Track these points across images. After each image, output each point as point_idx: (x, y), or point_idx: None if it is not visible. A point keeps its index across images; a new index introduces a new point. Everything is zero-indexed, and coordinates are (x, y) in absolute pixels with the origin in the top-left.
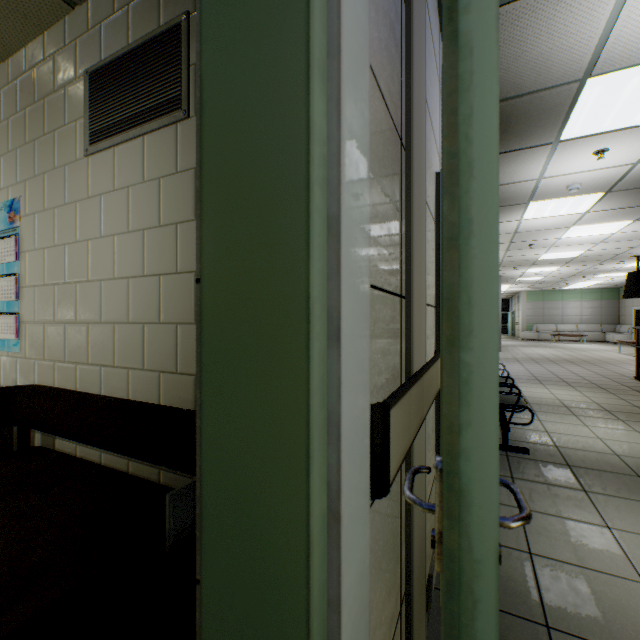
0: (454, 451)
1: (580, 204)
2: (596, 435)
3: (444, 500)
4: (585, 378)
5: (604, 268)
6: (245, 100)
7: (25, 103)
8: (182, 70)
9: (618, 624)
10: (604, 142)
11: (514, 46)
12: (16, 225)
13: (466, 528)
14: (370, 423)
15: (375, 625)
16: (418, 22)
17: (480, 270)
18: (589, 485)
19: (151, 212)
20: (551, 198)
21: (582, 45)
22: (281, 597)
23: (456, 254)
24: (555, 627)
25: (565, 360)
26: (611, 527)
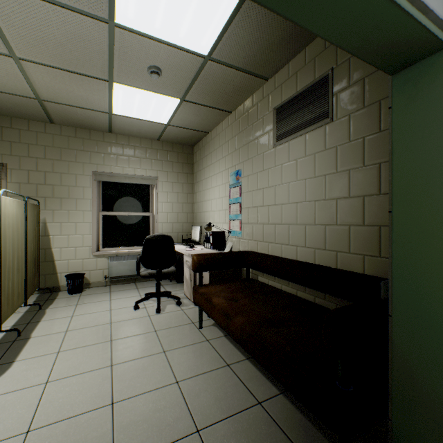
0: None
1: None
2: None
3: None
4: None
5: None
6: (414, 150)
7: (243, 127)
8: (328, 98)
9: None
10: None
11: None
12: (239, 181)
13: None
14: None
15: None
16: None
17: None
18: None
19: (309, 170)
20: None
21: None
22: (433, 321)
23: None
24: None
25: None
26: None
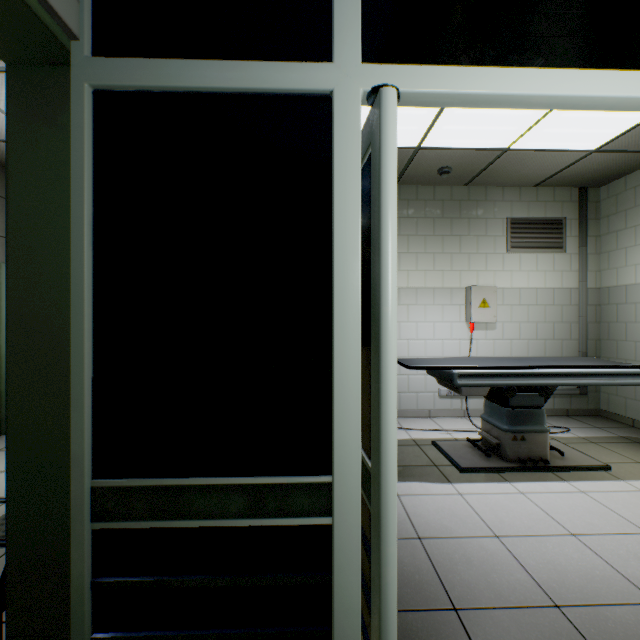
0: None
1: None
2: None
3: None
4: None
5: None
6: None
7: None
8: None
9: None
10: None
11: None
12: None
13: (2, 351)
14: None
15: None
16: None
17: (4, 315)
18: None
19: None
20: None
21: None
22: None
23: None
24: None
25: None
26: None
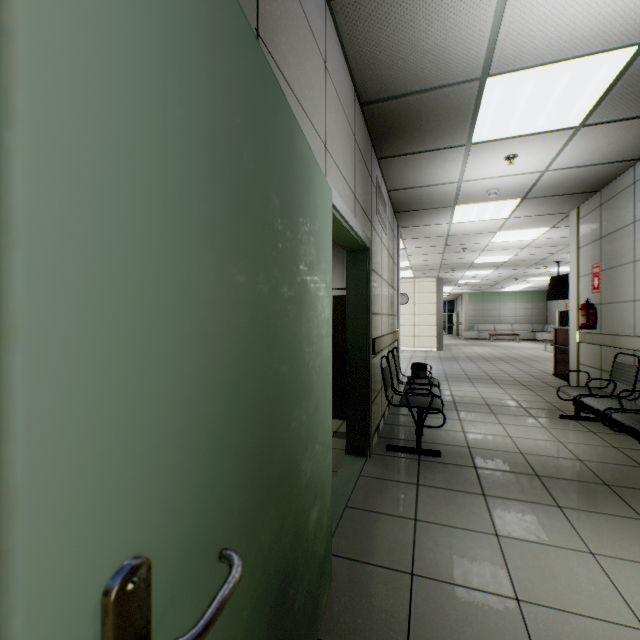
0: None
1: (501, 210)
2: (508, 433)
3: None
4: (511, 375)
5: (532, 272)
6: None
7: None
8: None
9: None
10: (512, 147)
11: (408, 32)
12: None
13: None
14: None
15: None
16: None
17: None
18: (489, 488)
19: None
20: (474, 202)
21: (475, 39)
22: None
23: None
24: None
25: (498, 358)
26: (499, 535)
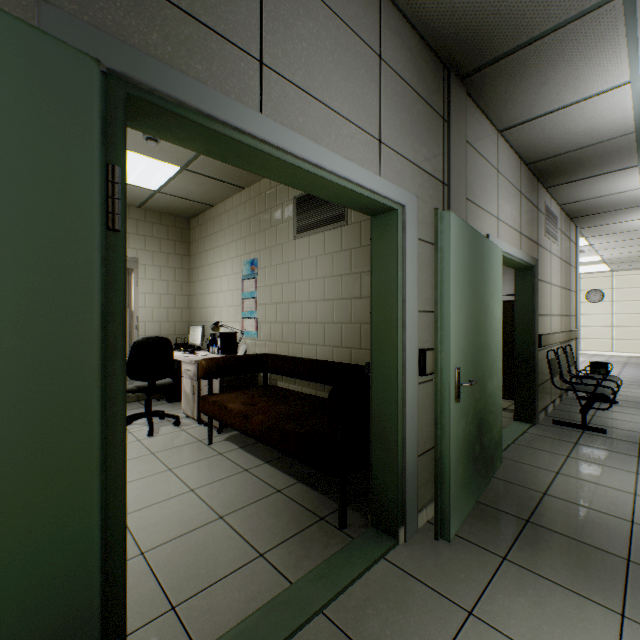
0: (437, 356)
1: None
2: None
3: (434, 369)
4: None
5: None
6: (383, 272)
7: (260, 210)
8: None
9: (594, 501)
10: None
11: (560, 129)
12: (255, 272)
13: (442, 378)
14: (419, 353)
15: (424, 425)
16: (456, 186)
17: (445, 309)
18: None
19: (328, 269)
20: None
21: (620, 118)
22: (391, 385)
23: (437, 306)
24: (549, 494)
25: None
26: (639, 473)
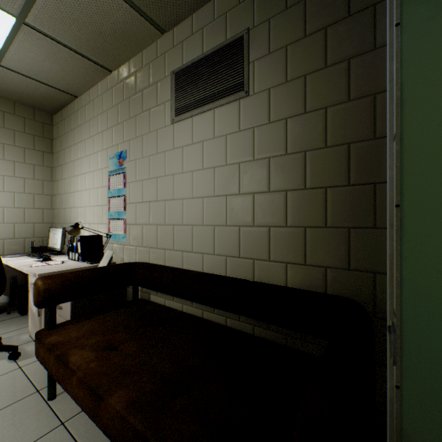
0: None
1: None
2: None
3: None
4: None
5: None
6: None
7: (129, 94)
8: (244, 66)
9: None
10: None
11: None
12: (123, 167)
13: None
14: None
15: None
16: None
17: None
18: None
19: (219, 156)
20: None
21: None
22: None
23: None
24: None
25: None
26: None
